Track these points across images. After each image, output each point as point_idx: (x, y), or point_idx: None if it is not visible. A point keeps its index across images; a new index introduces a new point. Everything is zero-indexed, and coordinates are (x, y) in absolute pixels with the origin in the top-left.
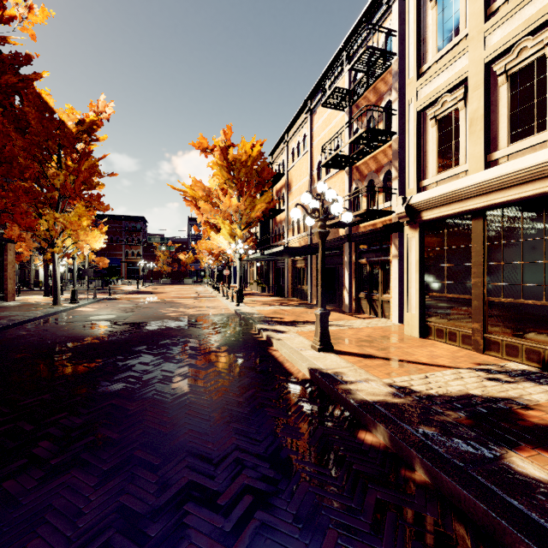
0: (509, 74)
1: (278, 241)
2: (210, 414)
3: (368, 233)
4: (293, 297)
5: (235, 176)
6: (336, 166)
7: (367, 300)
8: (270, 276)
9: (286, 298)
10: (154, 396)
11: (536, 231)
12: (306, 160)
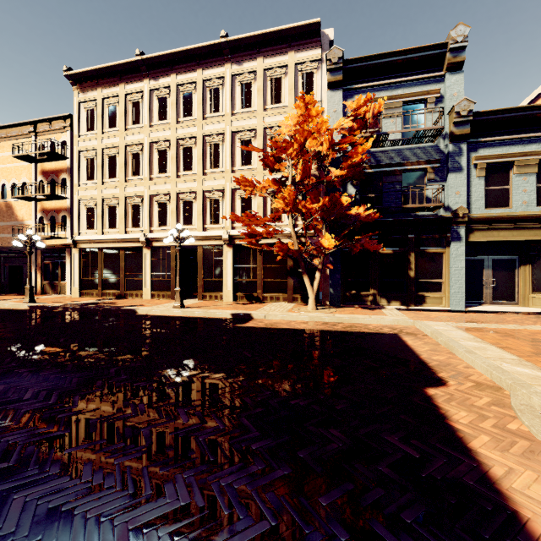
0: (109, 206)
1: None
2: None
3: (51, 246)
4: None
5: None
6: (26, 199)
7: (50, 286)
8: None
9: None
10: None
11: (115, 257)
12: None
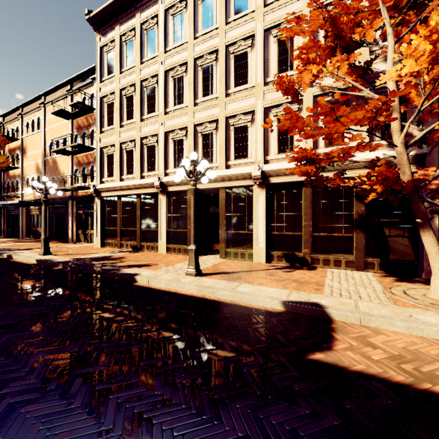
0: (126, 150)
1: (12, 192)
2: None
3: (83, 196)
4: (28, 237)
5: None
6: (63, 153)
7: (83, 234)
8: (1, 221)
9: (21, 238)
10: None
11: (132, 205)
12: (40, 137)
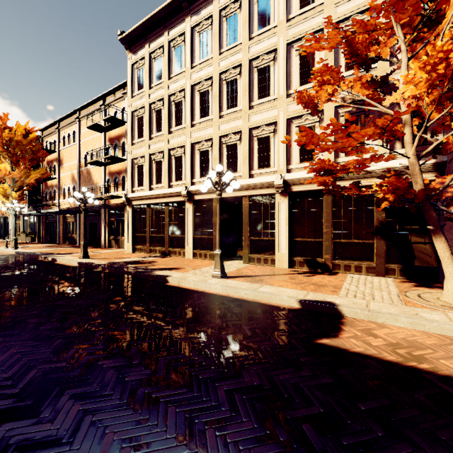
0: (155, 161)
1: (50, 201)
2: (38, 274)
3: (115, 205)
4: (64, 243)
5: (10, 151)
6: (97, 164)
7: (115, 240)
8: (40, 228)
9: (58, 244)
10: (4, 275)
11: (160, 213)
12: (75, 149)
